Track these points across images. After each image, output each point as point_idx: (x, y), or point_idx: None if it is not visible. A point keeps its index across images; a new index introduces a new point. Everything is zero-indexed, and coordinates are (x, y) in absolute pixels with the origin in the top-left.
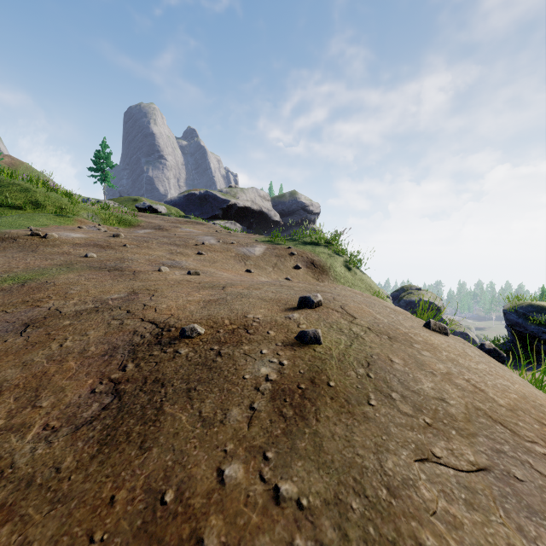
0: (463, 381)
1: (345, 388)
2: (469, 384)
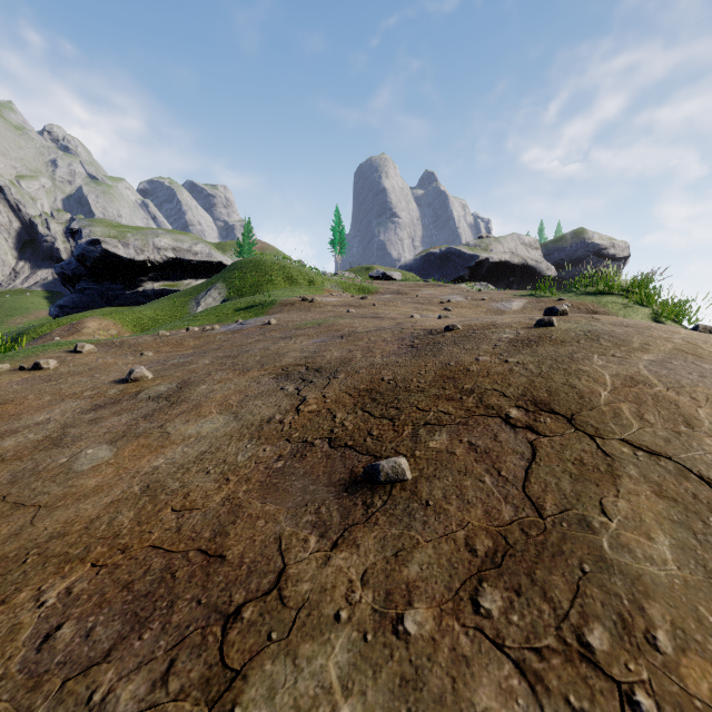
0: (679, 341)
1: (563, 338)
2: (684, 342)
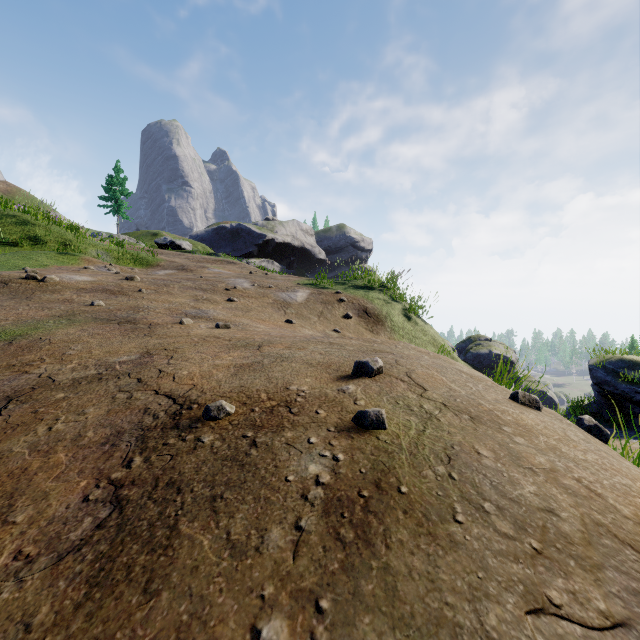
0: (573, 482)
1: (422, 496)
2: (581, 485)
